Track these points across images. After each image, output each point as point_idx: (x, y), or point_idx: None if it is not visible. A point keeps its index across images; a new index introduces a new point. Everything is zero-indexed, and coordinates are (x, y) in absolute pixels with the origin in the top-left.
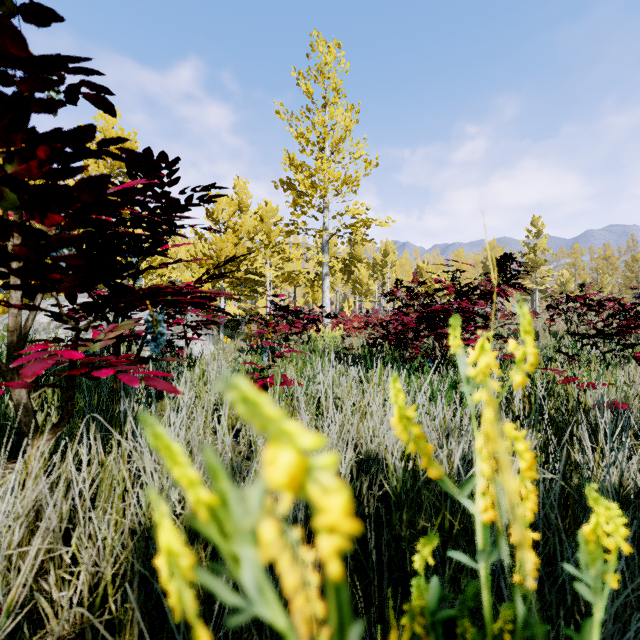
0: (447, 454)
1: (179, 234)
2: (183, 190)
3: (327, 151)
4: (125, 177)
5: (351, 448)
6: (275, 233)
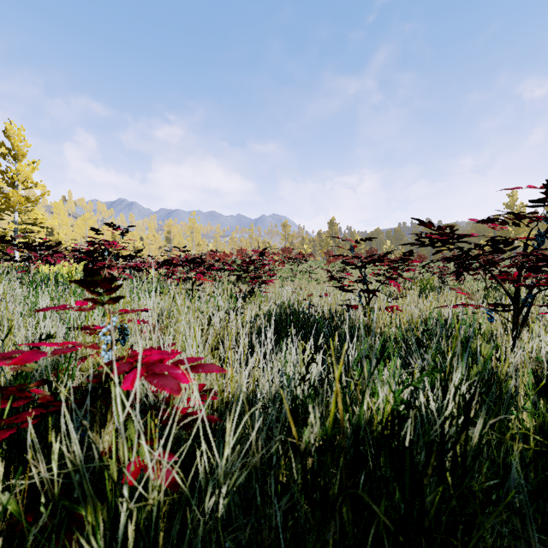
0: None
1: None
2: None
3: (17, 182)
4: None
5: None
6: None
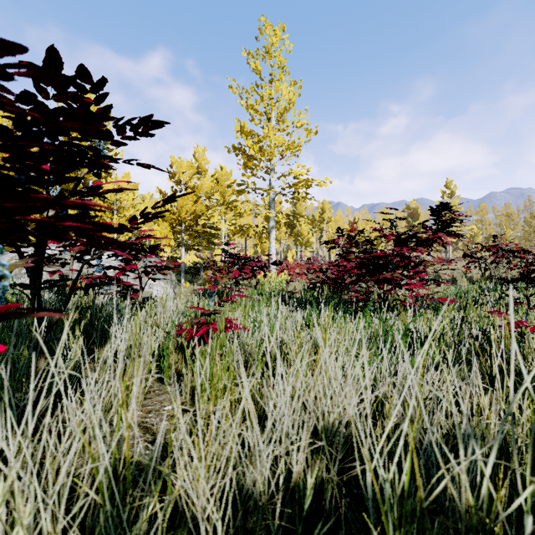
0: (466, 469)
1: (104, 164)
2: (117, 122)
3: (273, 121)
4: None
5: (306, 432)
6: (229, 193)
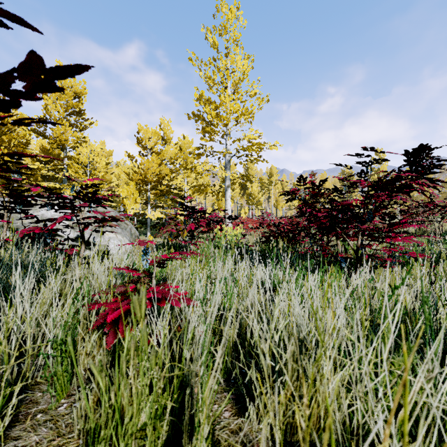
0: None
1: None
2: None
3: (229, 90)
4: (78, 115)
5: None
6: (191, 159)
